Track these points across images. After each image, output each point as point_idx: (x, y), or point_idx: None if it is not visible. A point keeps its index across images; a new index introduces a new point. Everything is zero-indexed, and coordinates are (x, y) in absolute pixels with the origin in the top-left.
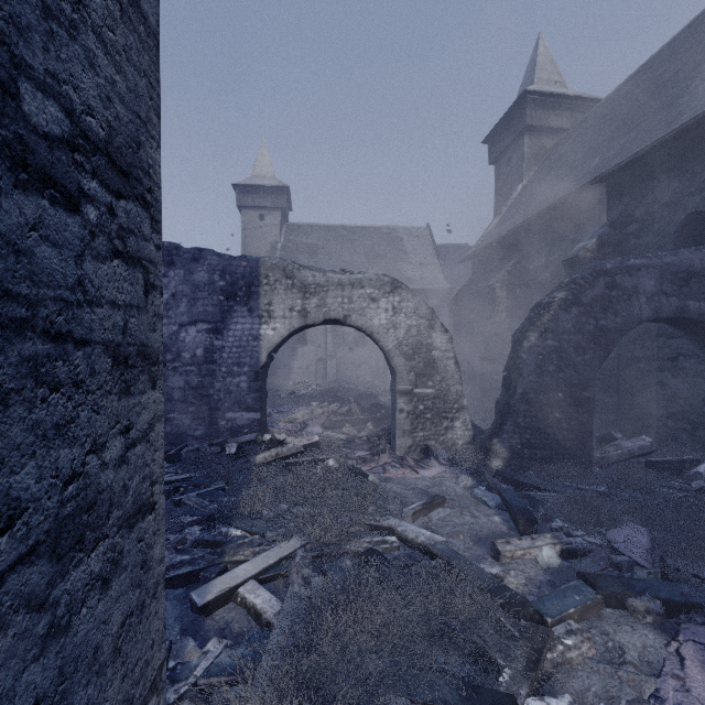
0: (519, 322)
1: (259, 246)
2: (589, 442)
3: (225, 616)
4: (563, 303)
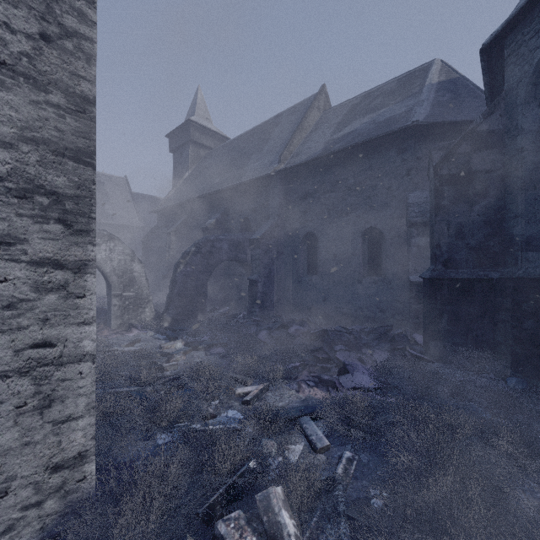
0: None
1: None
2: (205, 310)
3: None
4: (194, 252)
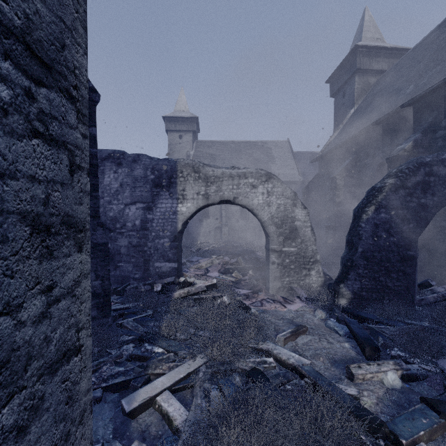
0: (353, 202)
1: (179, 155)
2: (413, 288)
3: (146, 419)
4: (393, 187)
